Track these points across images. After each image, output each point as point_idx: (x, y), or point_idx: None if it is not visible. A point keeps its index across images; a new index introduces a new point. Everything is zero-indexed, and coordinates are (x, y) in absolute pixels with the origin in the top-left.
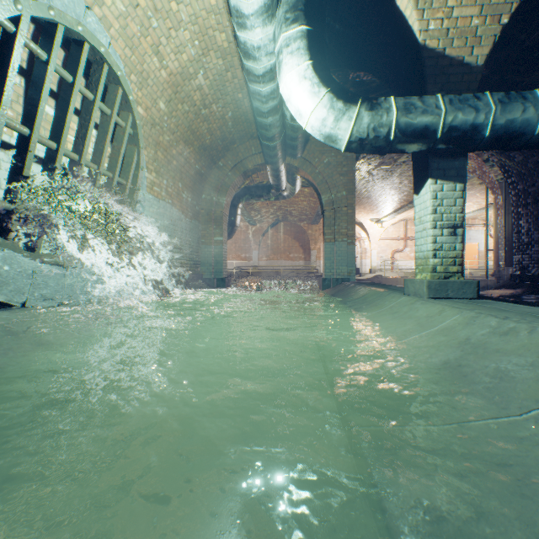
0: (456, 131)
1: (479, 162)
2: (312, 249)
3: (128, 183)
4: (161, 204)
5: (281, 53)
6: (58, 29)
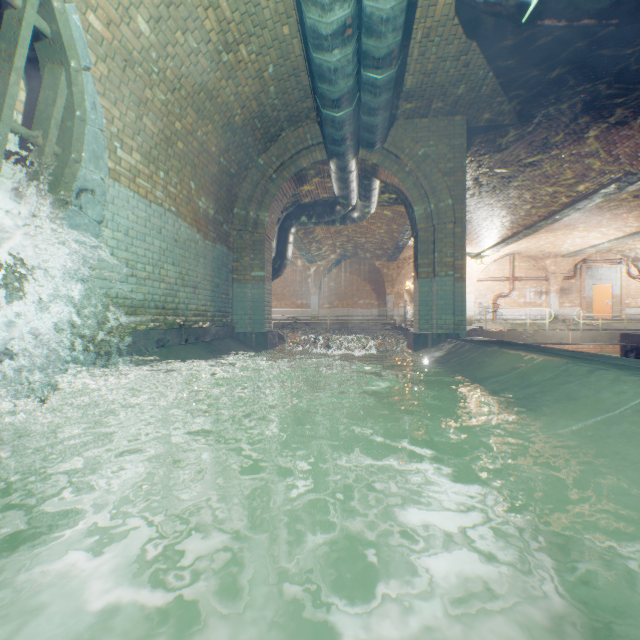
0: None
1: None
2: (387, 294)
3: (47, 141)
4: (154, 210)
5: None
6: None
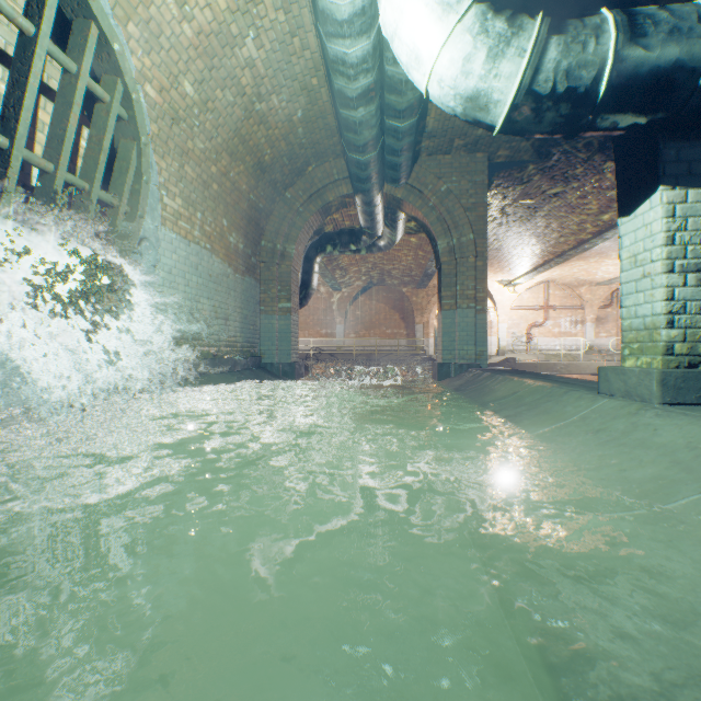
0: None
1: None
2: (417, 323)
3: (121, 203)
4: (192, 249)
5: None
6: None
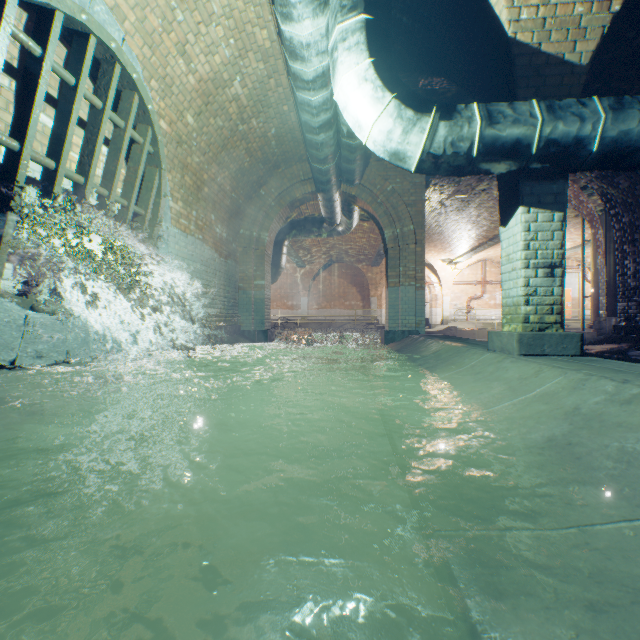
0: (555, 146)
1: (575, 189)
2: (372, 296)
3: (147, 213)
4: (189, 240)
5: (336, 49)
6: (56, 16)
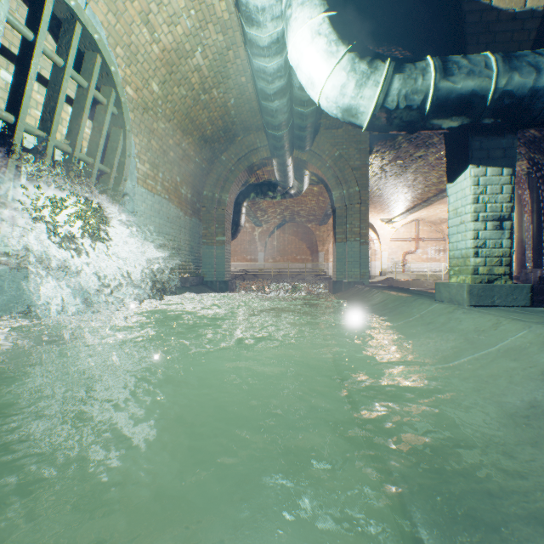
0: (509, 98)
1: None
2: (319, 251)
3: (112, 171)
4: (156, 199)
5: (290, 7)
6: None
